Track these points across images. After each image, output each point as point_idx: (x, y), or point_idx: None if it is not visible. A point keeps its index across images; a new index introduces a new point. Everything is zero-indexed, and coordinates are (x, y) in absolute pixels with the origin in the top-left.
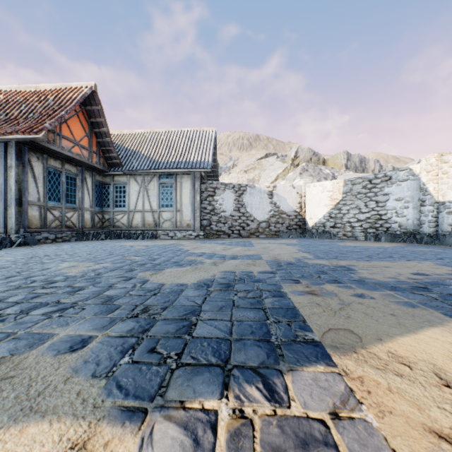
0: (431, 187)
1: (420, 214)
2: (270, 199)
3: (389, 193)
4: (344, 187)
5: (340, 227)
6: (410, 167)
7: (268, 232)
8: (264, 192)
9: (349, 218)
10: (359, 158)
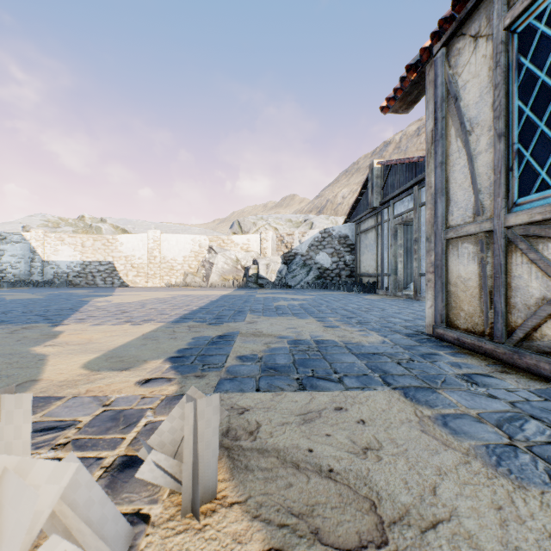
0: (41, 251)
1: (32, 267)
2: None
3: (5, 250)
4: None
5: None
6: (23, 234)
7: None
8: None
9: None
10: None
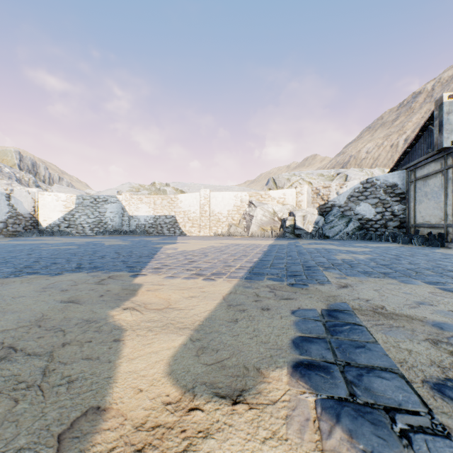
0: (128, 208)
1: (122, 220)
2: (8, 201)
3: (107, 208)
4: (77, 200)
5: (74, 227)
6: (118, 196)
7: (6, 232)
8: (2, 194)
9: (81, 221)
10: (32, 162)
